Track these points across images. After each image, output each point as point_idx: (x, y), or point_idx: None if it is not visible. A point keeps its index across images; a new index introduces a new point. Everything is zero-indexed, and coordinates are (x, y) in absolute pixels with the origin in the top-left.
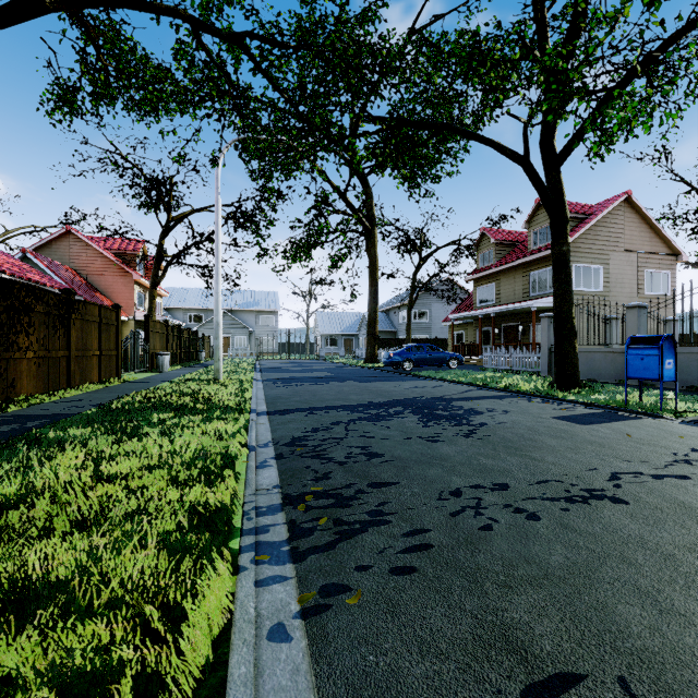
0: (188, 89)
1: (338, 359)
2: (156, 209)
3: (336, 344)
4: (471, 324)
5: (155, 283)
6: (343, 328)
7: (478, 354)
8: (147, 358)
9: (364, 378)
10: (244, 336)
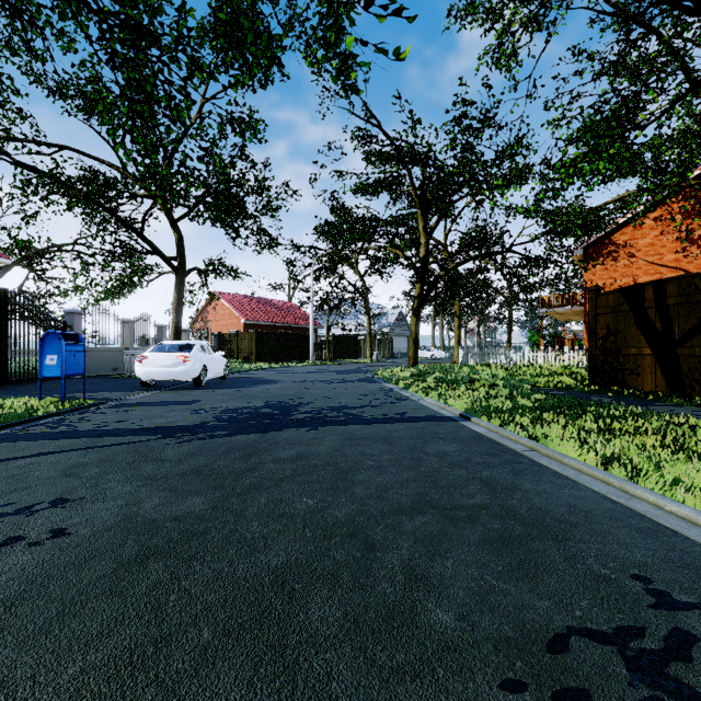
0: None
1: None
2: None
3: None
4: None
5: None
6: None
7: None
8: None
9: None
10: None
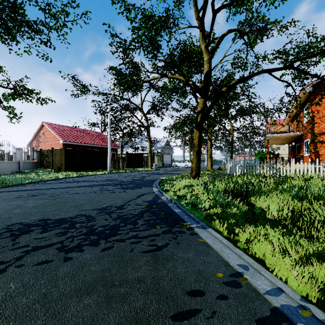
0: None
1: None
2: None
3: None
4: None
5: None
6: None
7: None
8: None
9: None
10: None
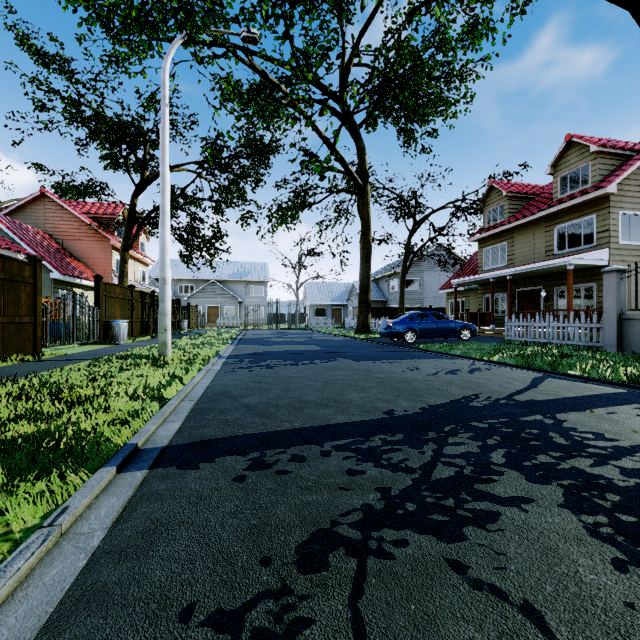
0: (145, 4)
1: (327, 329)
2: (127, 165)
3: (325, 314)
4: (474, 290)
5: (126, 245)
6: (331, 298)
7: (488, 324)
8: (98, 327)
9: (361, 355)
10: (234, 306)
